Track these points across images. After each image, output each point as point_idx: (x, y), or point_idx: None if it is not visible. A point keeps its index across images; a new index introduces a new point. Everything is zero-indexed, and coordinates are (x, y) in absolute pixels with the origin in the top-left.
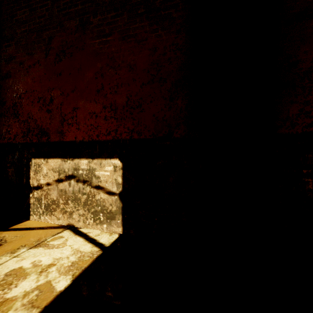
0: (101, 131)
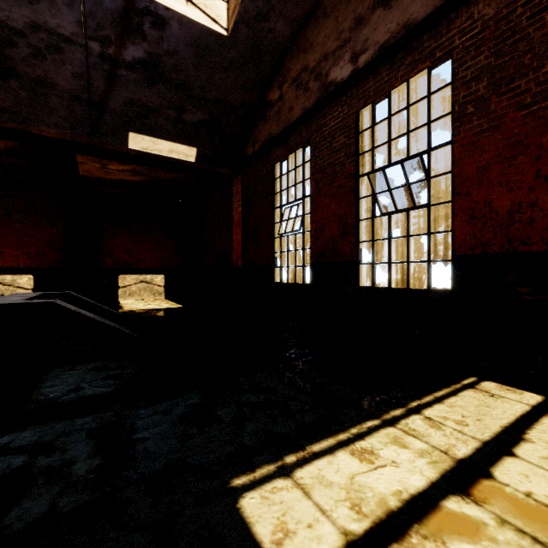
0: (21, 263)
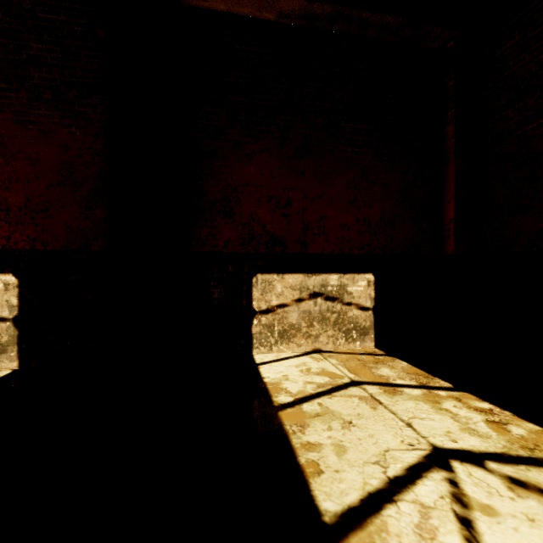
0: None
